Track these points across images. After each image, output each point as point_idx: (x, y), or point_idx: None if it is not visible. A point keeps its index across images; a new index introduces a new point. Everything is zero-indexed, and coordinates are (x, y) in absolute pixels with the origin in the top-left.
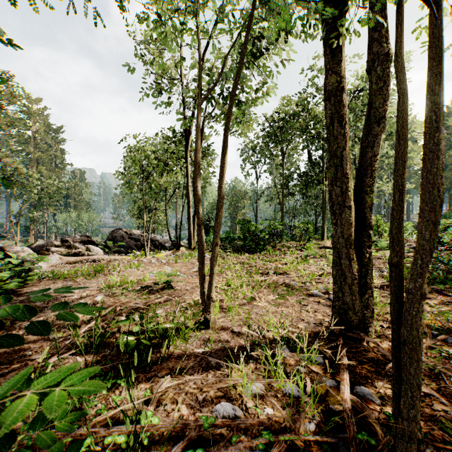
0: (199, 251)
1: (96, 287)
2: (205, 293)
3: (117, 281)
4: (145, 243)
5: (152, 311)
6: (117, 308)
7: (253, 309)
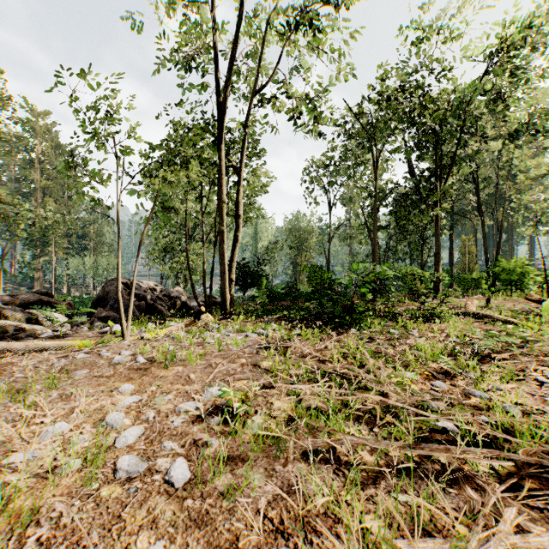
0: None
1: None
2: None
3: None
4: (120, 310)
5: None
6: None
7: None
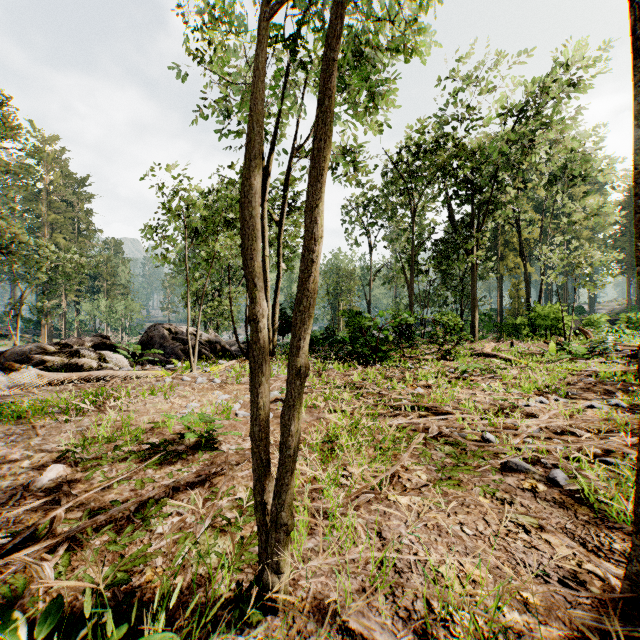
0: (252, 389)
1: (64, 442)
2: (266, 506)
3: (115, 426)
4: (189, 348)
5: (138, 535)
6: (54, 524)
7: (390, 519)
